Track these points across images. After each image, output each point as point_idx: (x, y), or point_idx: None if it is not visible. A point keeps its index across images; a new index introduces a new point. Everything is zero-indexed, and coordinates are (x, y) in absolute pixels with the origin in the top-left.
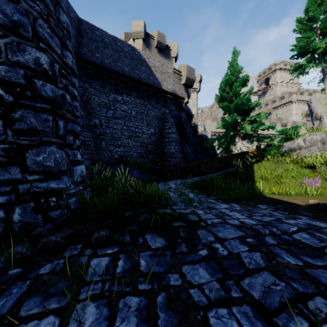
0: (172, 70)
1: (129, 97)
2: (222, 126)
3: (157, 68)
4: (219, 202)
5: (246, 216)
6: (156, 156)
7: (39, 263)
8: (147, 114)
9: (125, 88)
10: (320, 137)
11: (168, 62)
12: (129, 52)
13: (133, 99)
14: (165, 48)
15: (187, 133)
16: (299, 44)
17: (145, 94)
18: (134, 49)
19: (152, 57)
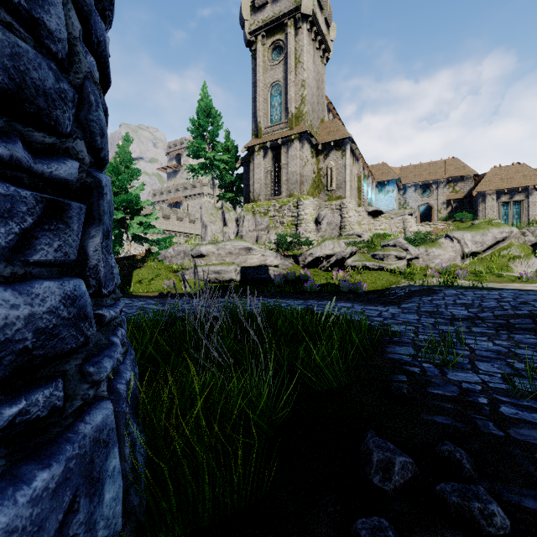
0: None
1: None
2: None
3: None
4: None
5: None
6: None
7: None
8: None
9: None
10: (183, 249)
11: None
12: None
13: None
14: None
15: None
16: (192, 147)
17: None
18: None
19: None
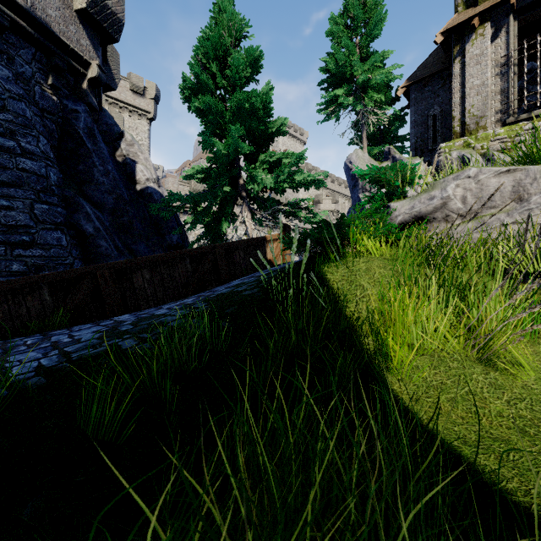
0: None
1: None
2: (203, 173)
3: None
4: None
5: None
6: None
7: None
8: None
9: None
10: (510, 181)
11: None
12: None
13: None
14: None
15: (95, 173)
16: (336, 55)
17: None
18: None
19: None
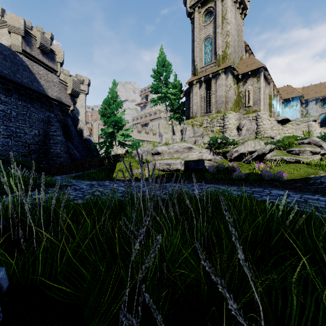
0: (58, 80)
1: (9, 98)
2: (103, 134)
3: (42, 76)
4: (88, 181)
5: (94, 182)
6: (40, 155)
7: (6, 195)
8: (31, 116)
9: (4, 89)
10: (146, 149)
11: (53, 65)
12: (9, 56)
13: (14, 100)
14: (50, 51)
15: (73, 136)
16: (153, 87)
17: (28, 97)
18: (15, 54)
19: (36, 65)
